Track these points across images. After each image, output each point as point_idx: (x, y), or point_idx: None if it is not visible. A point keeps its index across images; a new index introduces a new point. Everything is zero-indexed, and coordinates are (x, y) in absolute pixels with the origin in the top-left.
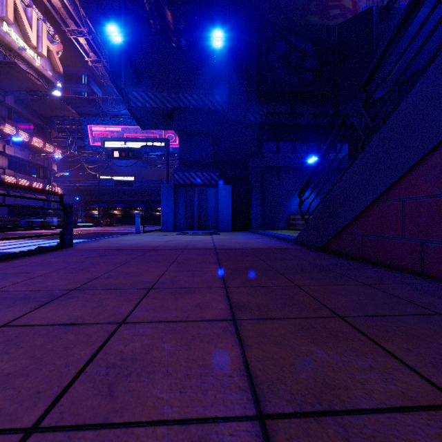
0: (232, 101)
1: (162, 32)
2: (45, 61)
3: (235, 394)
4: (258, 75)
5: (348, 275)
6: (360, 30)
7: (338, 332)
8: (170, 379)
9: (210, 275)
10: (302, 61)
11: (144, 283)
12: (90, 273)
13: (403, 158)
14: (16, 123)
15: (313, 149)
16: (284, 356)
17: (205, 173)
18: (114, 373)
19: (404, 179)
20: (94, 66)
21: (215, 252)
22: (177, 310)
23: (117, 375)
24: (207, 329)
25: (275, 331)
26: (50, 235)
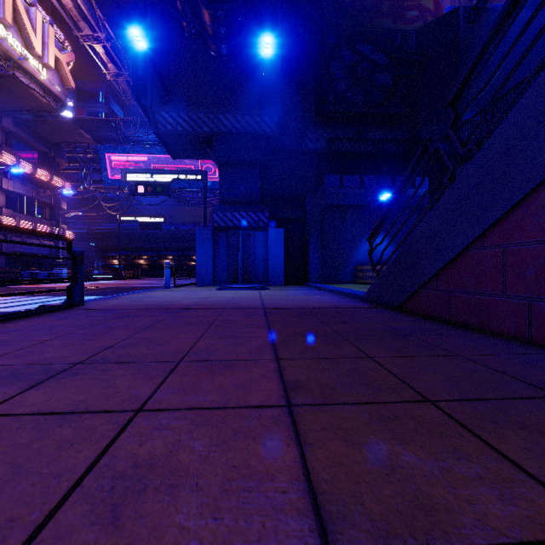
0: (285, 124)
1: (198, 37)
2: (52, 74)
3: (292, 522)
4: (317, 92)
5: (434, 343)
6: (444, 36)
7: (429, 423)
8: (200, 497)
9: (258, 342)
10: (372, 75)
11: (172, 354)
12: (102, 341)
13: (504, 193)
14: (16, 151)
15: (385, 183)
16: (359, 459)
17: (251, 213)
18: (123, 489)
19: (505, 220)
20: (113, 81)
21: (264, 312)
22: (213, 392)
23: (125, 491)
24: (253, 419)
25: (344, 423)
26: (54, 290)
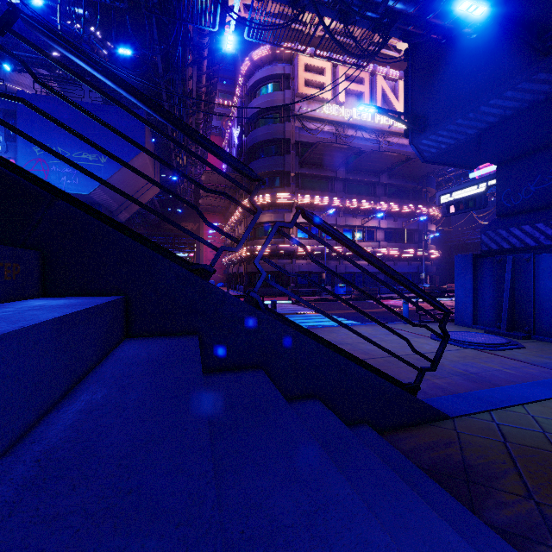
0: None
1: None
2: None
3: None
4: None
5: None
6: None
7: None
8: None
9: None
10: None
11: None
12: None
13: None
14: (391, 196)
15: None
16: None
17: (540, 225)
18: None
19: None
20: None
21: None
22: None
23: None
24: None
25: None
26: None
